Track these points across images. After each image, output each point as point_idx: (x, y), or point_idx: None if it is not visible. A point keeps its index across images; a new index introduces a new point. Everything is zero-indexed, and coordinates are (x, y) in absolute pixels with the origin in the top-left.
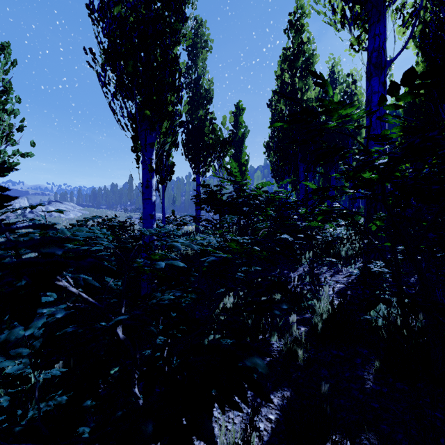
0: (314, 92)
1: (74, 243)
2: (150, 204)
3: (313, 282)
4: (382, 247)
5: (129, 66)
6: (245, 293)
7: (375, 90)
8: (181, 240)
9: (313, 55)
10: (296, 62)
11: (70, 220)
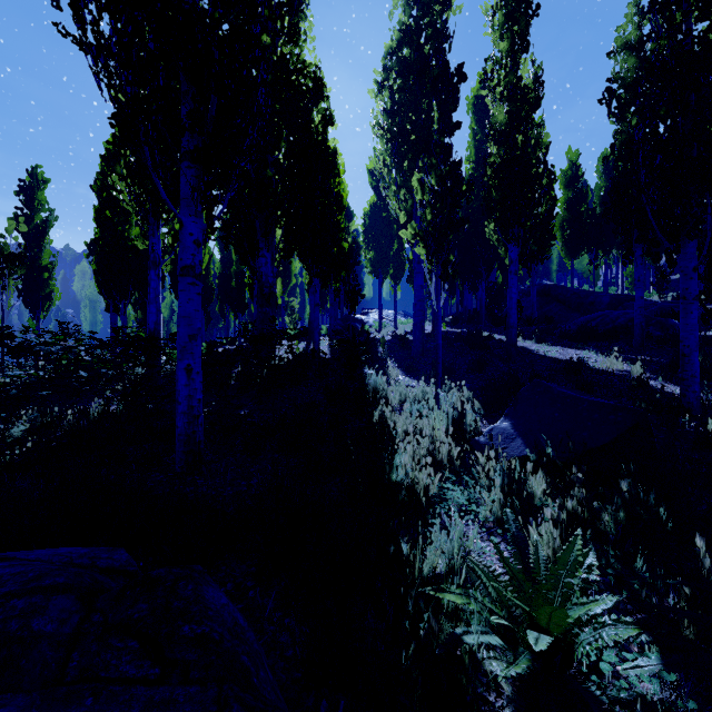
0: (137, 232)
1: None
2: None
3: (104, 403)
4: (156, 377)
5: None
6: (43, 410)
7: (153, 278)
8: (12, 373)
9: None
10: (115, 198)
11: None
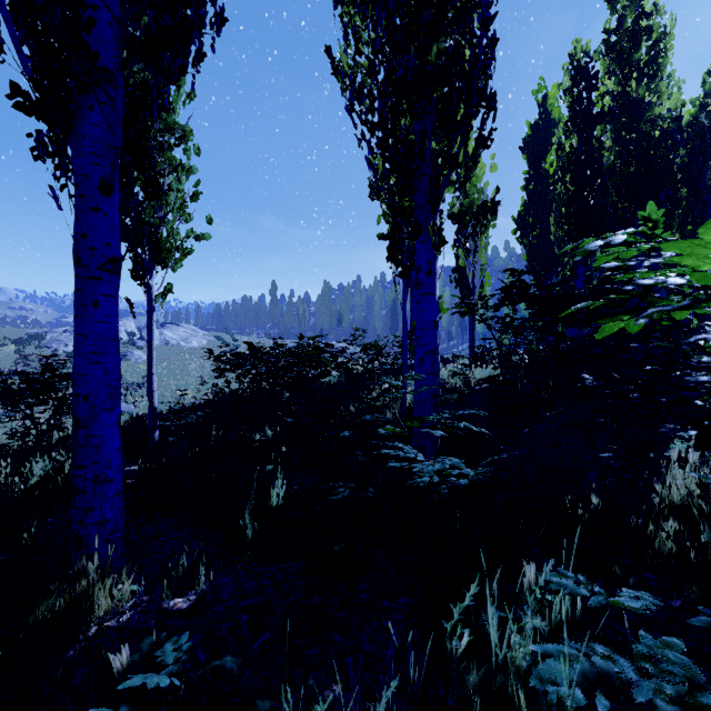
0: (670, 102)
1: (605, 330)
2: (433, 304)
3: None
4: None
5: (431, 55)
6: None
7: None
8: None
9: (665, 35)
10: (634, 52)
11: (193, 350)
